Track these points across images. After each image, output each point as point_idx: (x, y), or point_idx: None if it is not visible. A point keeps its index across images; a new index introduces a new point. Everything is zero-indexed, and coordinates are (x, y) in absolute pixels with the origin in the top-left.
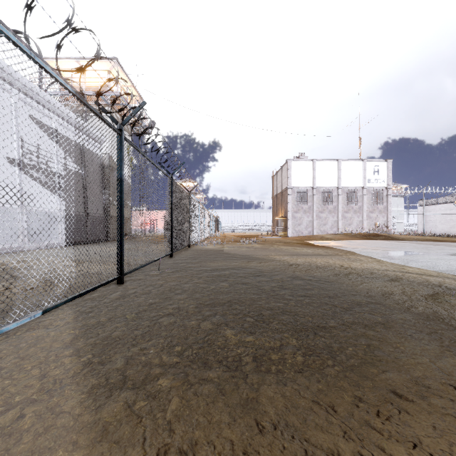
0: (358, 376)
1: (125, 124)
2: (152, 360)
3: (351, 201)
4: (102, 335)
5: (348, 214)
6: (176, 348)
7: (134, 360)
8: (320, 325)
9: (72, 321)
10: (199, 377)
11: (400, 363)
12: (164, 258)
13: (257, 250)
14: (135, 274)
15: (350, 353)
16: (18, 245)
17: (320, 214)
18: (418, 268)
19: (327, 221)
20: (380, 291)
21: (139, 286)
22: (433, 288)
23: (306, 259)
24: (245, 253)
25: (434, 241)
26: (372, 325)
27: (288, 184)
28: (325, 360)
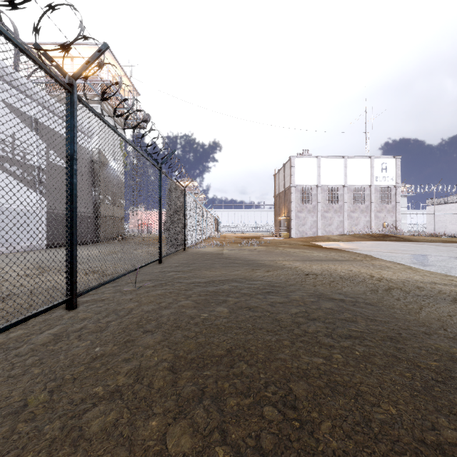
0: None
1: (78, 77)
2: None
3: (358, 200)
4: None
5: (354, 214)
6: None
7: None
8: (428, 439)
9: None
10: None
11: None
12: (151, 265)
13: (261, 253)
14: (103, 290)
15: None
16: None
17: (326, 213)
18: None
19: (332, 222)
20: None
21: (95, 314)
22: None
23: (322, 266)
24: (248, 257)
25: (452, 242)
26: None
27: (292, 182)
28: None
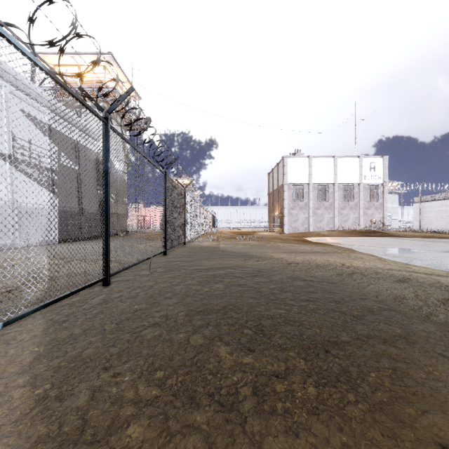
0: (392, 420)
1: (112, 112)
2: (124, 394)
3: (347, 197)
4: (70, 355)
5: (344, 211)
6: (157, 373)
7: (102, 393)
8: (331, 340)
9: (40, 334)
10: (182, 421)
11: (440, 399)
12: (158, 256)
13: (254, 247)
14: (124, 274)
15: (374, 382)
16: (9, 242)
17: (317, 210)
18: (424, 267)
19: (323, 218)
20: (391, 295)
21: (126, 289)
22: (448, 291)
23: (304, 257)
24: (241, 250)
25: (432, 237)
26: (392, 340)
27: (285, 181)
28: (345, 394)
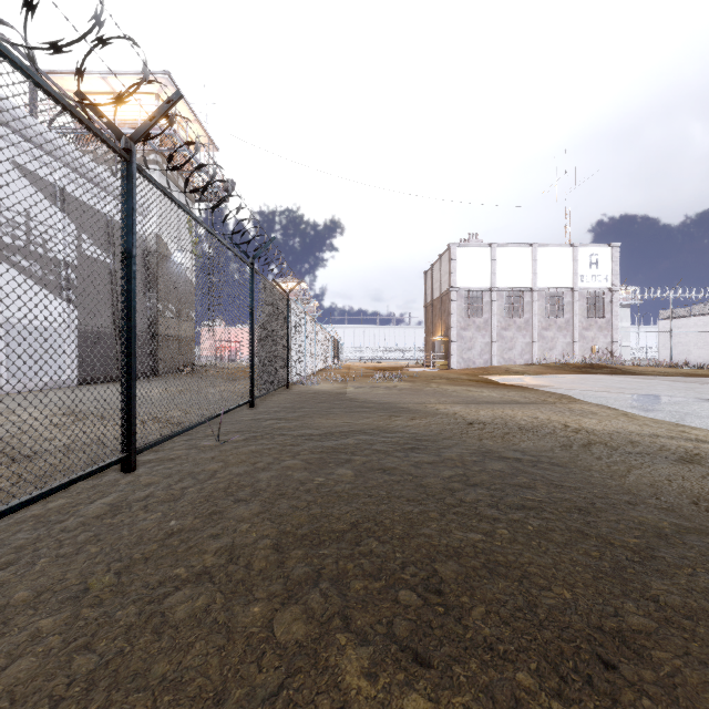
0: None
1: (139, 139)
2: None
3: (553, 311)
4: None
5: (548, 333)
6: None
7: None
8: (606, 626)
9: None
10: None
11: None
12: (239, 410)
13: (404, 393)
14: (171, 446)
15: None
16: None
17: (504, 332)
18: None
19: (514, 344)
20: (683, 493)
21: (164, 478)
22: None
23: (494, 411)
24: (383, 398)
25: (696, 376)
26: None
27: (452, 284)
28: None
